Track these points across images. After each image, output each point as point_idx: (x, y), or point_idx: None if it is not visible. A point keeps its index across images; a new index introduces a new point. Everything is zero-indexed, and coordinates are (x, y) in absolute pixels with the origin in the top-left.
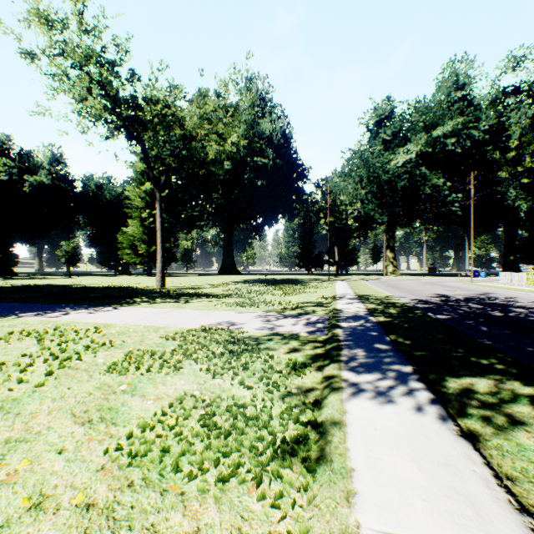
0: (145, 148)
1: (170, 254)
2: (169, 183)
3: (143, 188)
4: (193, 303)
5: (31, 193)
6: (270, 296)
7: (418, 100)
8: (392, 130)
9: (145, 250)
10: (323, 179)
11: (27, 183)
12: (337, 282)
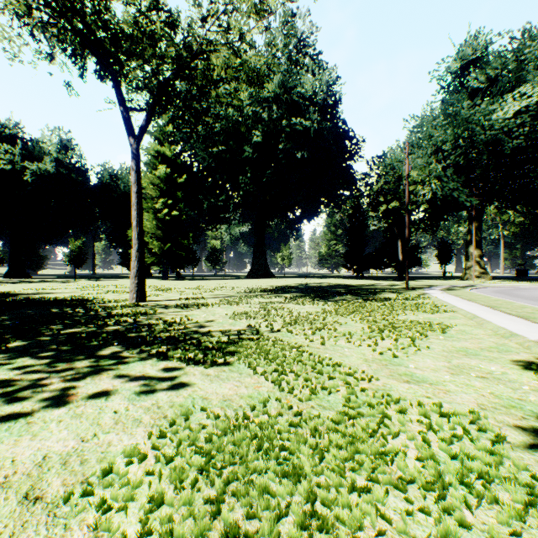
0: (115, 72)
1: (190, 253)
2: (189, 169)
3: (157, 173)
4: (56, 412)
5: (34, 183)
6: (348, 350)
7: (529, 27)
8: (488, 74)
9: (158, 248)
10: (379, 156)
11: (30, 173)
12: (431, 293)
